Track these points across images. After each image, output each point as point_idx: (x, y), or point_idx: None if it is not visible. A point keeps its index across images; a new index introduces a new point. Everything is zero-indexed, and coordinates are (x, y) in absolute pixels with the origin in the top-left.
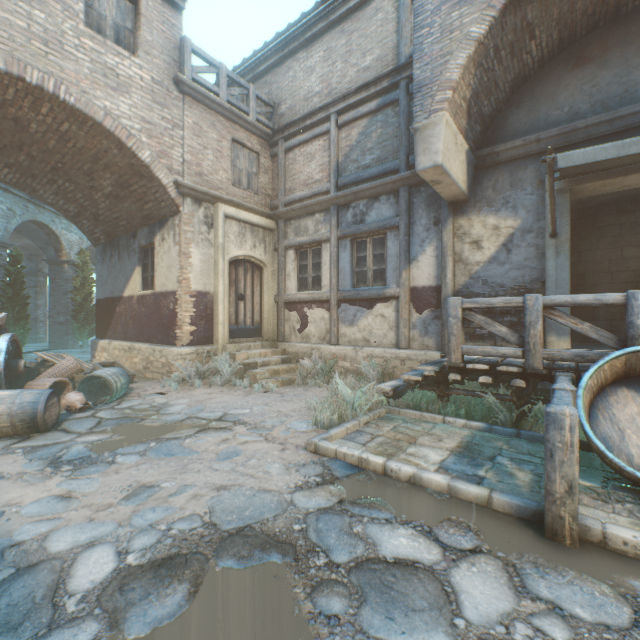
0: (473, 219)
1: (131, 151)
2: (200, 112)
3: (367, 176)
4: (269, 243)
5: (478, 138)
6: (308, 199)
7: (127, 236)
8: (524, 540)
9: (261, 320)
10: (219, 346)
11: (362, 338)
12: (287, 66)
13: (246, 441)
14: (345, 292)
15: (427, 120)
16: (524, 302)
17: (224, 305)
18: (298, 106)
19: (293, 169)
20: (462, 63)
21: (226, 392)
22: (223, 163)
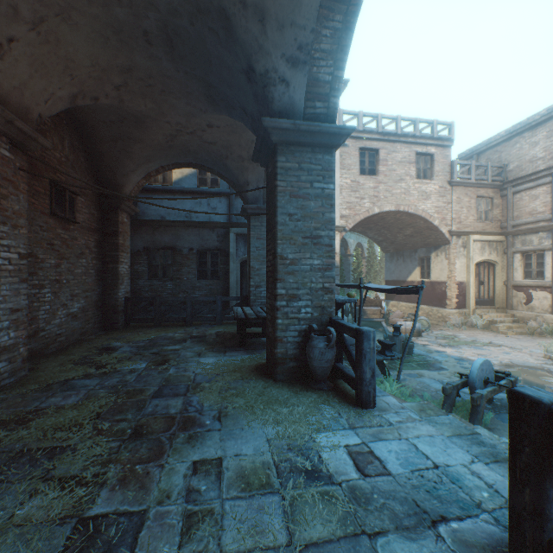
0: None
1: (430, 222)
2: (459, 191)
3: None
4: (499, 249)
5: None
6: (532, 223)
7: (409, 251)
8: None
9: (493, 295)
10: (470, 310)
11: None
12: (513, 141)
13: (509, 351)
14: None
15: None
16: None
17: (472, 288)
18: (523, 166)
19: (519, 204)
20: None
21: (481, 334)
22: (470, 212)
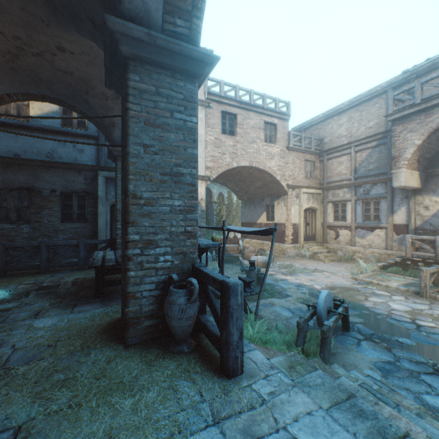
0: (424, 197)
1: (274, 177)
2: (293, 154)
3: (370, 174)
4: (318, 200)
5: (426, 165)
6: (339, 181)
7: (258, 199)
8: (413, 296)
9: (315, 233)
10: (301, 244)
11: (367, 244)
12: (328, 122)
13: (329, 275)
14: (359, 224)
15: (396, 171)
16: (435, 238)
17: (302, 228)
18: (333, 140)
19: (331, 168)
20: (411, 152)
21: (309, 262)
22: (301, 171)
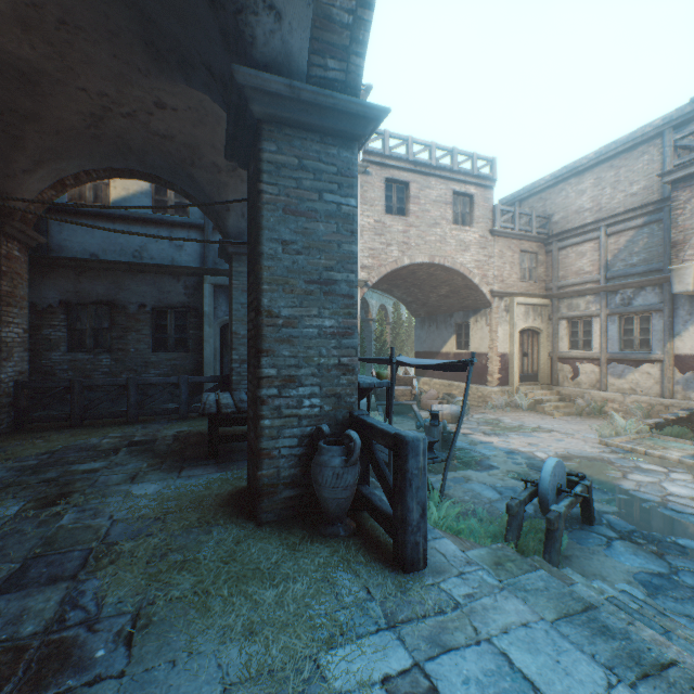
0: None
1: (469, 280)
2: (501, 243)
3: (633, 272)
4: (544, 315)
5: None
6: (579, 285)
7: (444, 315)
8: None
9: (537, 369)
10: (513, 387)
11: (629, 388)
12: (559, 188)
13: (562, 437)
14: (613, 354)
15: (679, 266)
16: None
17: (516, 361)
18: (569, 217)
19: (565, 262)
20: None
21: (527, 416)
22: (514, 269)
